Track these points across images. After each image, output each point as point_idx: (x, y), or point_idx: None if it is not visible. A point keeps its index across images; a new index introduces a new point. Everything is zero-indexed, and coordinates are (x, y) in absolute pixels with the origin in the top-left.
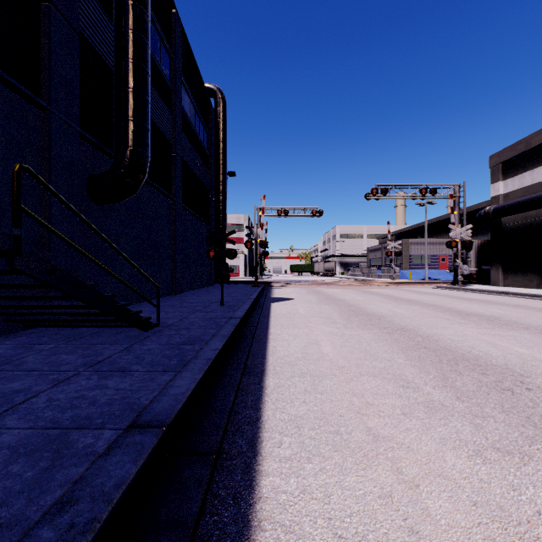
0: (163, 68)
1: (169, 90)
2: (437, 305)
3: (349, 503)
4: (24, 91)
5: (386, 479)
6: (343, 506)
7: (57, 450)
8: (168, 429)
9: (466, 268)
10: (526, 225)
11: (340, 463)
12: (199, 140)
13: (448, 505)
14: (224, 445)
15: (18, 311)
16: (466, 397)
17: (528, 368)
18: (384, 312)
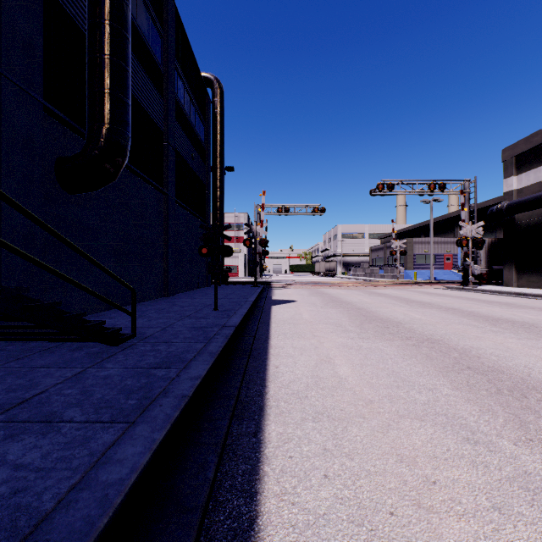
0: (153, 48)
1: (160, 73)
2: (455, 308)
3: None
4: None
5: None
6: None
7: None
8: None
9: (477, 267)
10: None
11: None
12: (195, 131)
13: None
14: None
15: None
16: None
17: None
18: (399, 316)
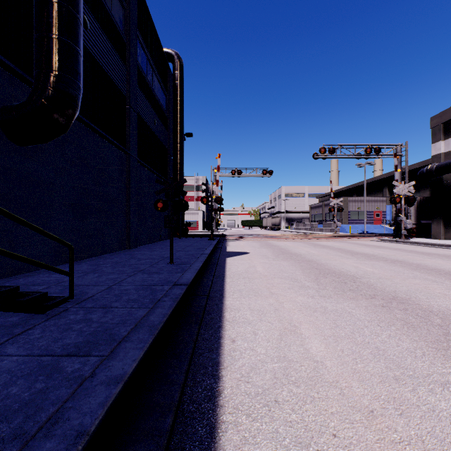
0: (116, 16)
1: (122, 40)
2: (400, 260)
3: None
4: None
5: None
6: None
7: None
8: None
9: (409, 222)
10: None
11: None
12: (157, 99)
13: None
14: None
15: None
16: None
17: None
18: (351, 270)
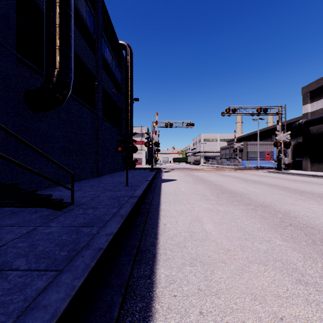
0: (89, 24)
1: (93, 39)
2: (275, 184)
3: None
4: None
5: None
6: None
7: None
8: None
9: (286, 159)
10: None
11: None
12: (115, 76)
13: None
14: None
15: None
16: None
17: None
18: (241, 190)
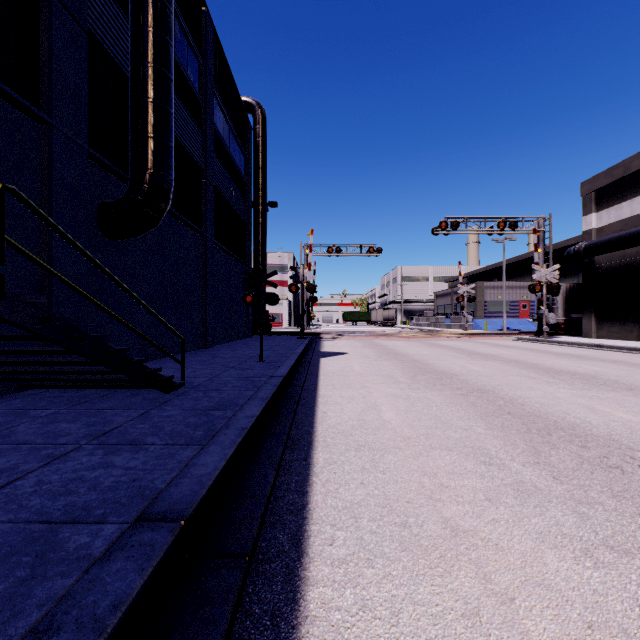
0: (191, 76)
1: (198, 103)
2: (519, 360)
3: (423, 625)
4: (19, 100)
5: (471, 590)
6: (416, 630)
7: (40, 552)
8: (187, 523)
9: (552, 316)
10: (624, 265)
11: (409, 567)
12: (234, 163)
13: (554, 627)
14: (261, 541)
15: (10, 368)
16: (564, 477)
17: (637, 440)
18: (456, 369)
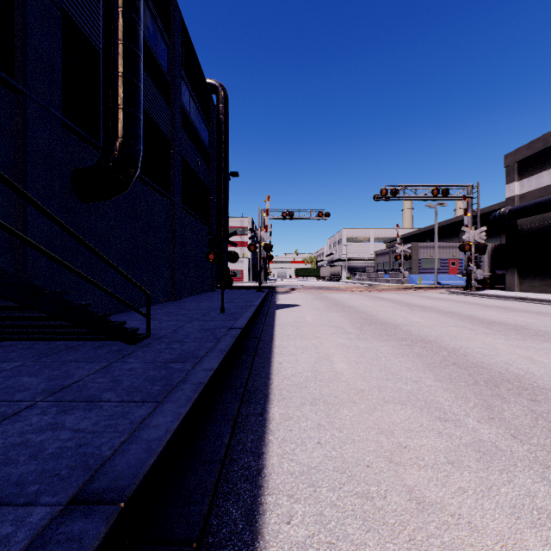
0: (161, 58)
1: (167, 82)
2: (454, 312)
3: None
4: None
5: None
6: None
7: None
8: (127, 505)
9: (480, 272)
10: (544, 227)
11: None
12: (200, 137)
13: None
14: (212, 518)
15: None
16: (523, 435)
17: None
18: (398, 320)
